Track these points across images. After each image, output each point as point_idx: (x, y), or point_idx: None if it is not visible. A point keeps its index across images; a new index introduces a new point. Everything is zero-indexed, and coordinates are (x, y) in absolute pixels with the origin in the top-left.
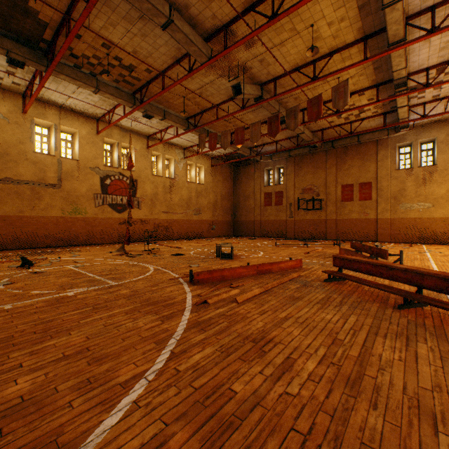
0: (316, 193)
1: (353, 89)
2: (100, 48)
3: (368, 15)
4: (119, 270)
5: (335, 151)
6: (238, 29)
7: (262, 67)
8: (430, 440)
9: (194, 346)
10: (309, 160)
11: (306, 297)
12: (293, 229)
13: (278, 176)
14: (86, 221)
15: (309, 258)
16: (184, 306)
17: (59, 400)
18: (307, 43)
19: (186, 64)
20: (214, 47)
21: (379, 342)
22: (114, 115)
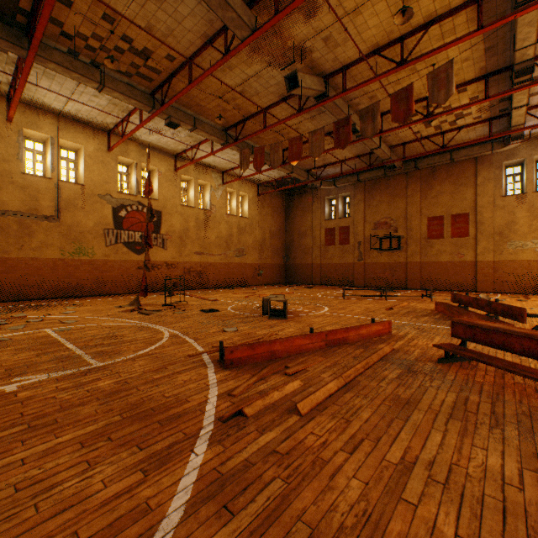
0: (393, 229)
1: None
2: (101, 22)
3: None
4: (117, 337)
5: (419, 174)
6: None
7: (326, 50)
8: None
9: None
10: (384, 185)
11: (424, 401)
12: (363, 275)
13: (342, 207)
14: (94, 264)
15: (395, 317)
16: (200, 423)
17: None
18: (394, 9)
19: (221, 46)
20: (260, 17)
21: None
22: (130, 125)
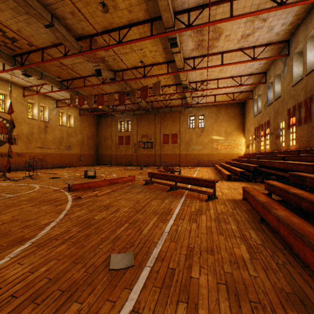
0: (150, 138)
1: (166, 84)
2: None
3: (168, 53)
4: (10, 189)
5: (160, 114)
6: (99, 39)
7: (114, 62)
8: (153, 217)
9: (76, 211)
10: (146, 118)
11: (132, 191)
12: (136, 160)
13: (127, 126)
14: None
15: (141, 175)
16: (68, 200)
17: (15, 231)
18: (140, 57)
19: (62, 48)
20: (83, 44)
21: (154, 201)
22: None
